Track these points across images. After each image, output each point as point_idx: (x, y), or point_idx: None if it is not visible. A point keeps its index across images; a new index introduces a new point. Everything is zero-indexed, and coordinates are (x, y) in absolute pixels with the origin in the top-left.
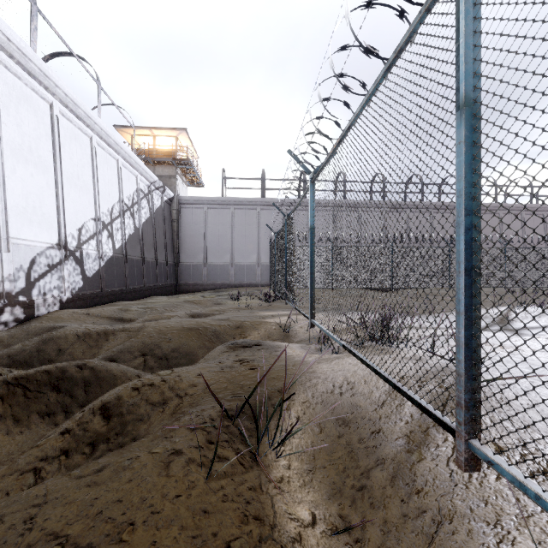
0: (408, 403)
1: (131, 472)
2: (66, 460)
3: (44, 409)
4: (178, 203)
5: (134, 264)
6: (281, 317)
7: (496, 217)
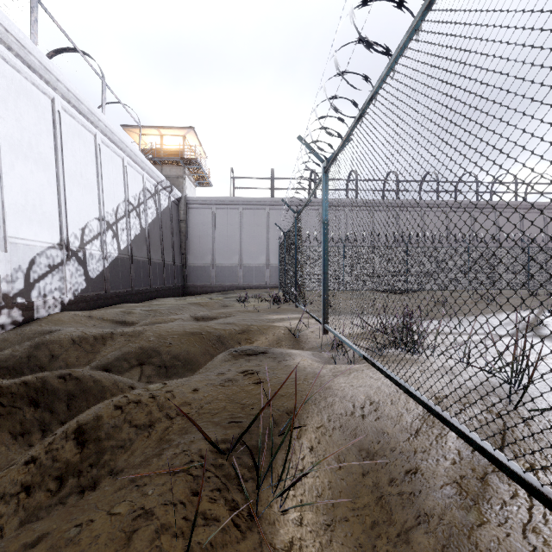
0: (452, 434)
1: (74, 551)
2: (26, 499)
3: (18, 428)
4: (186, 203)
5: (139, 265)
6: (290, 320)
7: (516, 216)
